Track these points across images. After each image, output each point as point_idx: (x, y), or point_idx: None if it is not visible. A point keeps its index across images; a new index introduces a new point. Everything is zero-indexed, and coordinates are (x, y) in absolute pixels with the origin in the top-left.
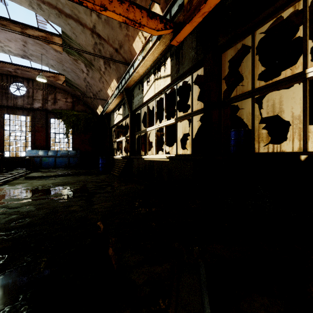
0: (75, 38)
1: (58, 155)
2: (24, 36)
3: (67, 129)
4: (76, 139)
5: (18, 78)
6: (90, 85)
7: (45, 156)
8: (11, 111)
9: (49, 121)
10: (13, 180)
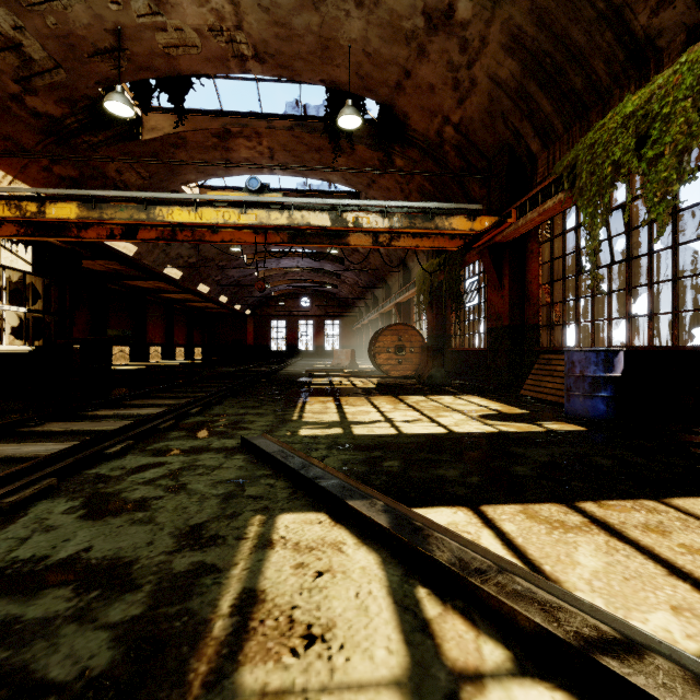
0: None
1: None
2: None
3: None
4: None
5: None
6: None
7: None
8: None
9: None
10: None
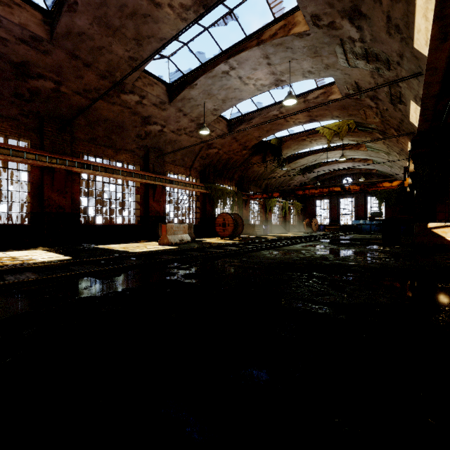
0: (379, 161)
1: (372, 223)
2: (353, 163)
3: (380, 203)
4: (387, 210)
5: (347, 175)
6: (395, 173)
7: (364, 224)
8: (344, 196)
9: (366, 199)
10: (351, 234)
